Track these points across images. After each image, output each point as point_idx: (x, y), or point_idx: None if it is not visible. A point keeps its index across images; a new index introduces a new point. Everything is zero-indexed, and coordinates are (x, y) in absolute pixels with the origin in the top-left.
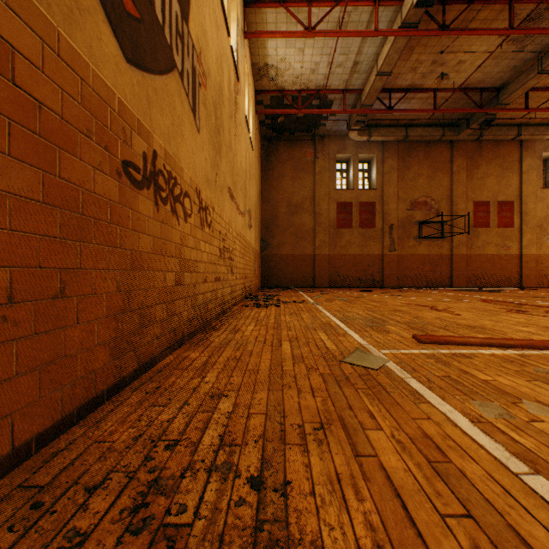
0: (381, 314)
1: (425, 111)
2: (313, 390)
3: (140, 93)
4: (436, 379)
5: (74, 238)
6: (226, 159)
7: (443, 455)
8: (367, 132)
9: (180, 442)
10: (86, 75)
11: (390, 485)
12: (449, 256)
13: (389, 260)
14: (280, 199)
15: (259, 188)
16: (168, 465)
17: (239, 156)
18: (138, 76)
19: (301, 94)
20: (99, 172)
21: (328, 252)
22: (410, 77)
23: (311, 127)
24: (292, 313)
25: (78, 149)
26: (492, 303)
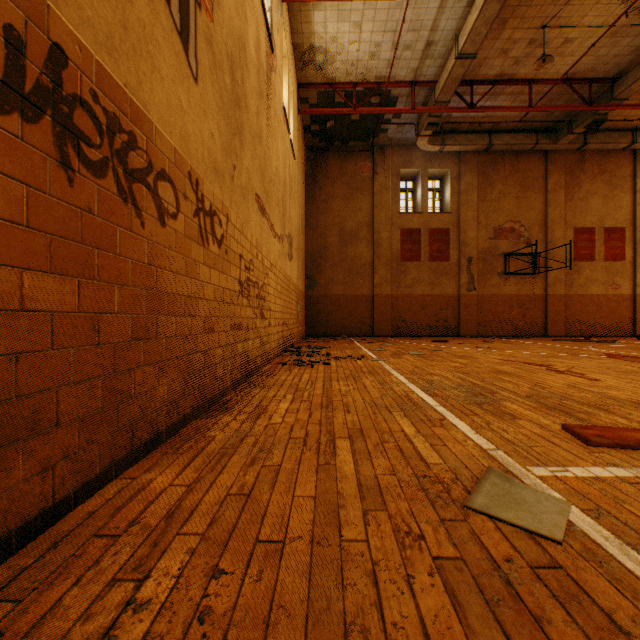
0: (480, 378)
1: (517, 109)
2: None
3: None
4: None
5: None
6: (251, 152)
7: None
8: (440, 140)
9: None
10: None
11: None
12: (543, 296)
13: (467, 302)
14: (329, 225)
15: (303, 211)
16: None
17: (274, 158)
18: None
19: (357, 89)
20: None
21: (390, 292)
22: (499, 64)
23: (369, 134)
24: (348, 376)
25: None
26: (625, 359)
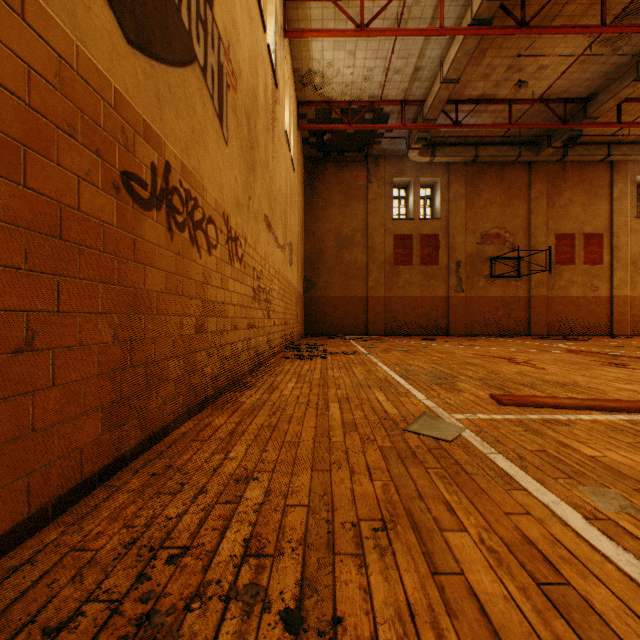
0: (449, 368)
1: (498, 127)
2: (370, 471)
3: (147, 87)
4: (528, 455)
5: (48, 270)
6: (261, 181)
7: (556, 573)
8: (430, 152)
9: (189, 550)
10: (67, 51)
11: (487, 625)
12: (527, 298)
13: (456, 303)
14: (326, 231)
15: (302, 218)
16: (169, 589)
17: (278, 178)
18: (144, 64)
19: (352, 107)
20: (86, 184)
21: (384, 294)
22: (481, 86)
23: (364, 146)
24: (341, 367)
25: (55, 151)
26: (581, 354)
